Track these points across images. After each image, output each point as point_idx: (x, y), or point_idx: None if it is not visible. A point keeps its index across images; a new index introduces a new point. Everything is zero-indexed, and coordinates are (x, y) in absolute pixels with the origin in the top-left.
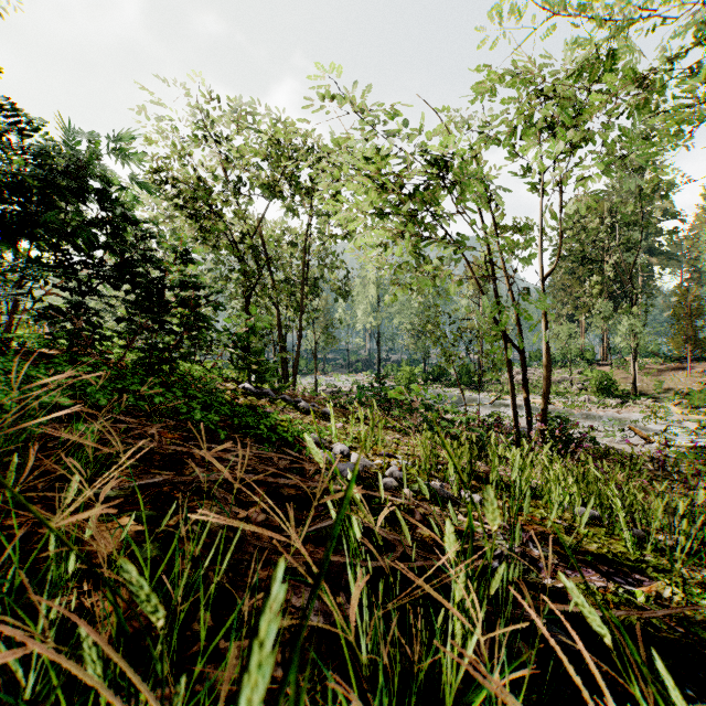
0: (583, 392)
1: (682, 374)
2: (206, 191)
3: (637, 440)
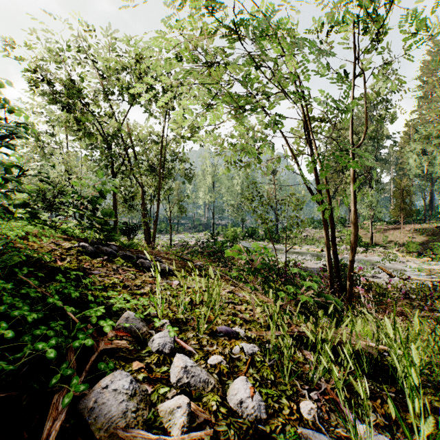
0: (341, 243)
1: (398, 232)
2: (78, 89)
3: (383, 275)
